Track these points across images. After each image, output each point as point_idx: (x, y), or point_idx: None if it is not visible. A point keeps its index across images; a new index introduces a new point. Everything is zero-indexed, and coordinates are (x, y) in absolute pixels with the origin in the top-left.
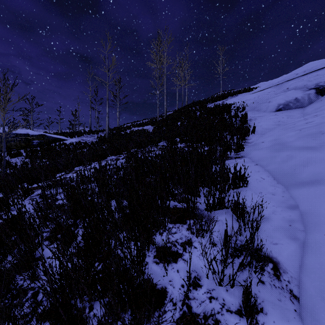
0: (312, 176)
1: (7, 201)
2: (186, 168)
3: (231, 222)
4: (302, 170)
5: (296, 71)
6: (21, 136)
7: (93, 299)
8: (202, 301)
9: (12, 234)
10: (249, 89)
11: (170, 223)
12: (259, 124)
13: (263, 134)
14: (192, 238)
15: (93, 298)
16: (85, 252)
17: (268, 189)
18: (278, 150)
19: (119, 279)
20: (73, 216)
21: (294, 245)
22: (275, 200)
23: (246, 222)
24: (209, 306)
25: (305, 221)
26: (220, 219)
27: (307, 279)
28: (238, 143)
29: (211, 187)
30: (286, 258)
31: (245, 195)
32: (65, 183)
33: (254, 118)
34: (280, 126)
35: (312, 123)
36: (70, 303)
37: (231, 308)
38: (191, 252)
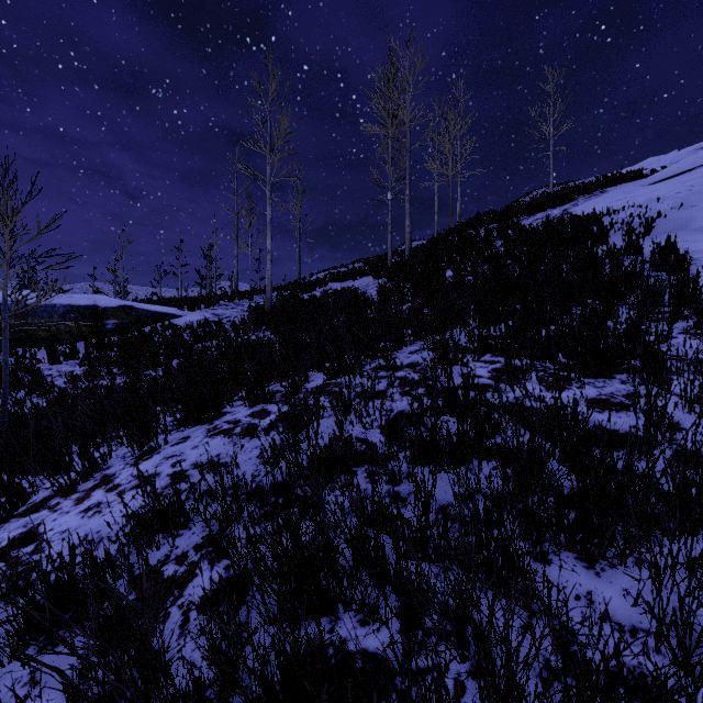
0: None
1: None
2: None
3: None
4: None
5: None
6: (80, 312)
7: None
8: None
9: None
10: (639, 173)
11: None
12: None
13: None
14: None
15: None
16: None
17: None
18: None
19: None
20: None
21: None
22: None
23: None
24: None
25: None
26: None
27: None
28: None
29: None
30: None
31: None
32: None
33: (701, 253)
34: None
35: None
36: None
37: None
38: None
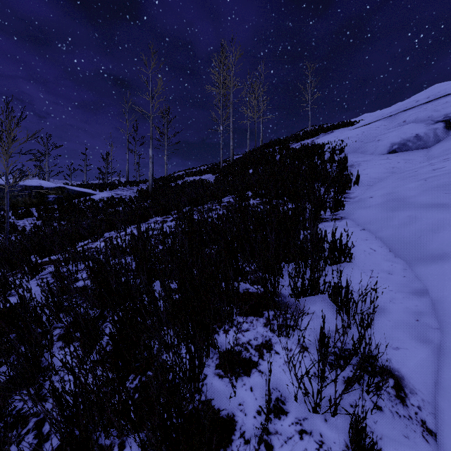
0: (446, 247)
1: (6, 282)
2: (262, 234)
3: (329, 315)
4: (432, 238)
5: (416, 97)
6: (31, 190)
7: (125, 433)
8: (288, 438)
9: (11, 331)
10: (349, 123)
11: (239, 316)
12: (364, 172)
13: (371, 185)
14: (272, 339)
15: (125, 431)
16: (115, 359)
17: (382, 266)
18: (394, 209)
19: (162, 405)
20: (100, 304)
21: (424, 351)
22: (394, 282)
23: (351, 315)
24: (299, 445)
25: (440, 313)
26: (313, 310)
27: (448, 404)
28: (336, 199)
29: (299, 262)
30: (413, 370)
31: (348, 274)
32: (89, 256)
33: (357, 163)
34: (395, 174)
35: (441, 169)
36: (87, 446)
37: (333, 449)
38: (271, 359)
